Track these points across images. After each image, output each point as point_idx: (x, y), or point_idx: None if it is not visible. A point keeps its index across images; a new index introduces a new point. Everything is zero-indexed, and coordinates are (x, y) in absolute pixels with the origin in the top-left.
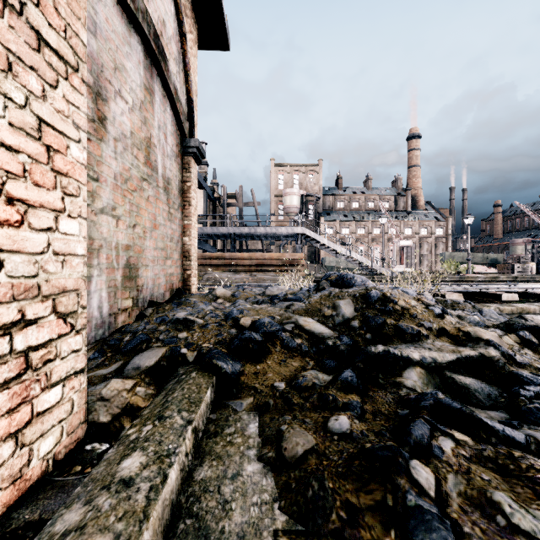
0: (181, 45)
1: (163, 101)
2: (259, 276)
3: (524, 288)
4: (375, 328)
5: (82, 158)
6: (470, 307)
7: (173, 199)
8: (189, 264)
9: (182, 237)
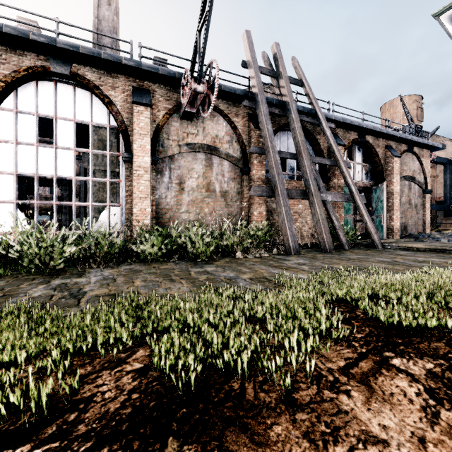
0: (421, 167)
1: (414, 187)
2: None
3: None
4: (448, 236)
5: (399, 217)
6: None
7: (418, 208)
8: (425, 225)
9: (422, 217)
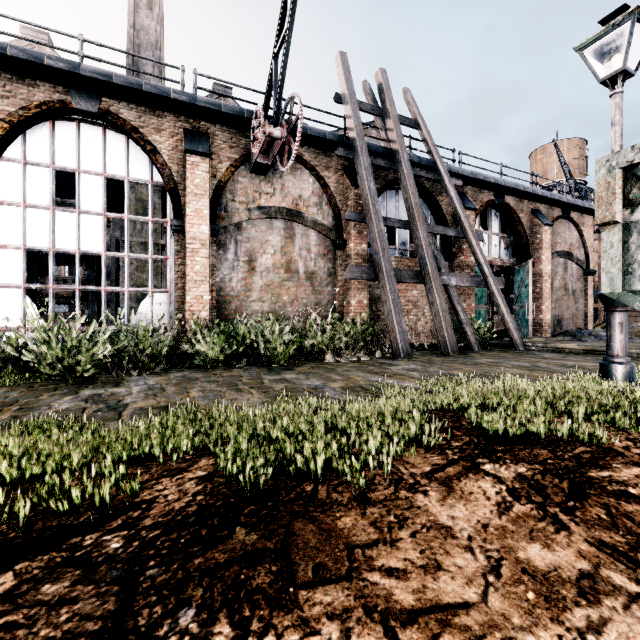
0: (580, 239)
1: (571, 266)
2: None
3: None
4: None
5: (550, 307)
6: None
7: (577, 296)
8: (586, 319)
9: (583, 308)
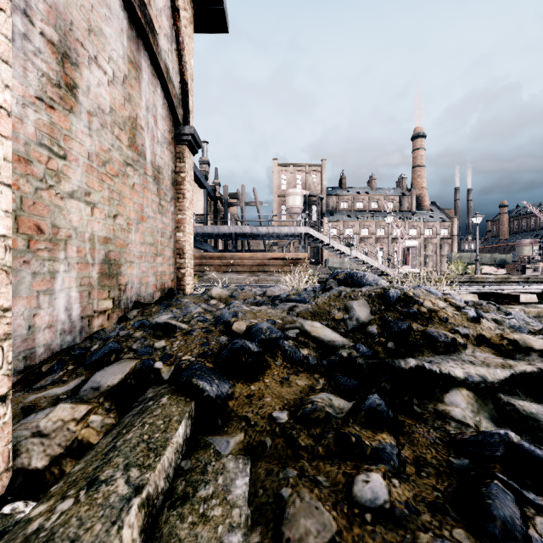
0: (174, 22)
1: (152, 80)
2: (261, 276)
3: (542, 288)
4: (399, 335)
5: (1, 99)
6: (494, 309)
7: (164, 190)
8: (183, 262)
9: (176, 233)
